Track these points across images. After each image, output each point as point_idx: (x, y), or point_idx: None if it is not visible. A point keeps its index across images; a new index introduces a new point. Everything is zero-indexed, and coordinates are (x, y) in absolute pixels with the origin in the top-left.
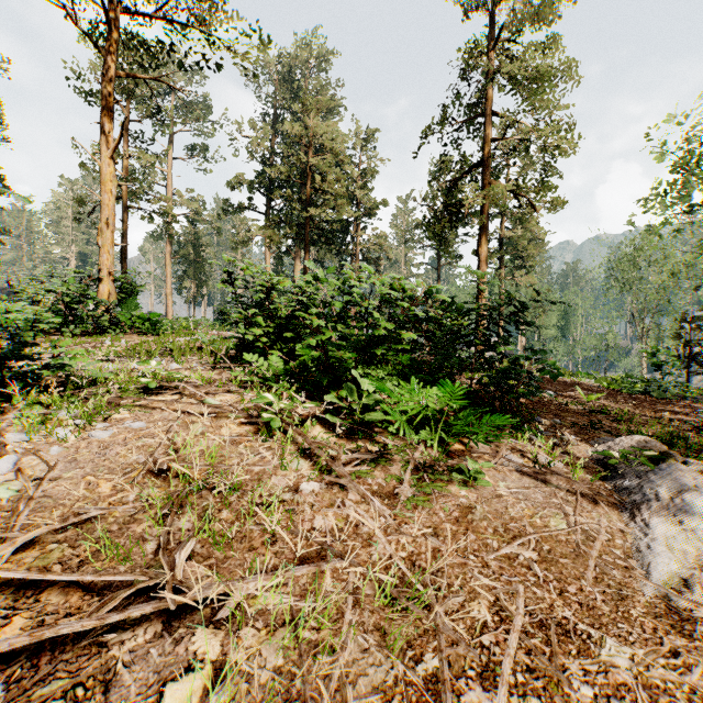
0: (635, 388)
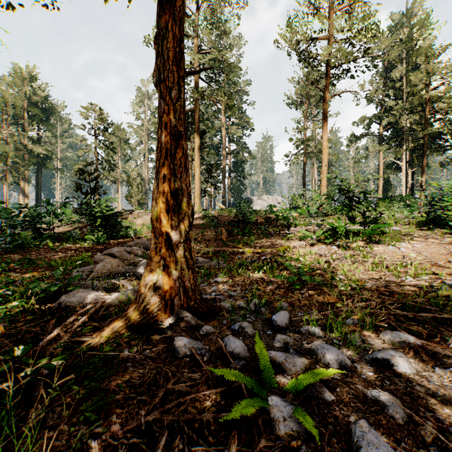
0: None
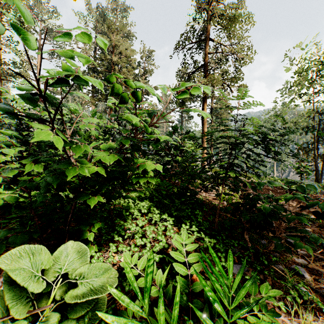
0: (292, 187)
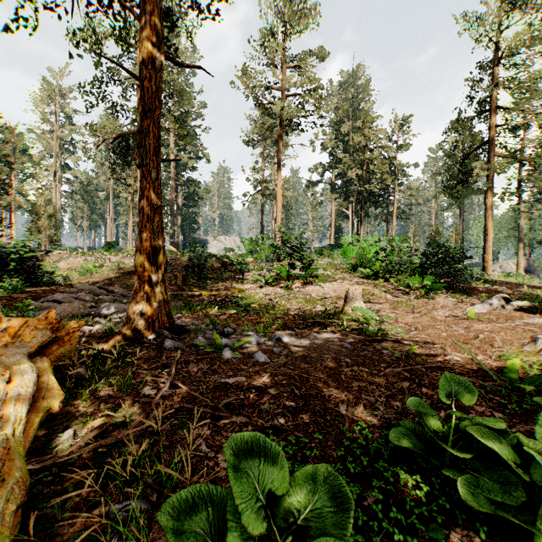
0: None
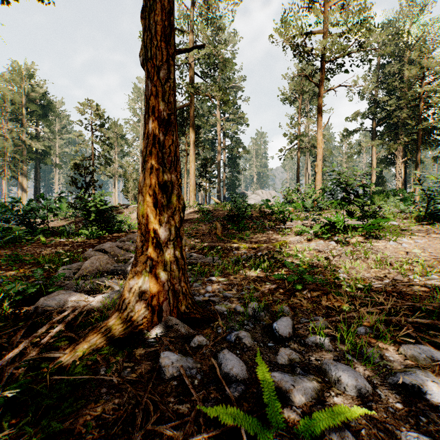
0: None
